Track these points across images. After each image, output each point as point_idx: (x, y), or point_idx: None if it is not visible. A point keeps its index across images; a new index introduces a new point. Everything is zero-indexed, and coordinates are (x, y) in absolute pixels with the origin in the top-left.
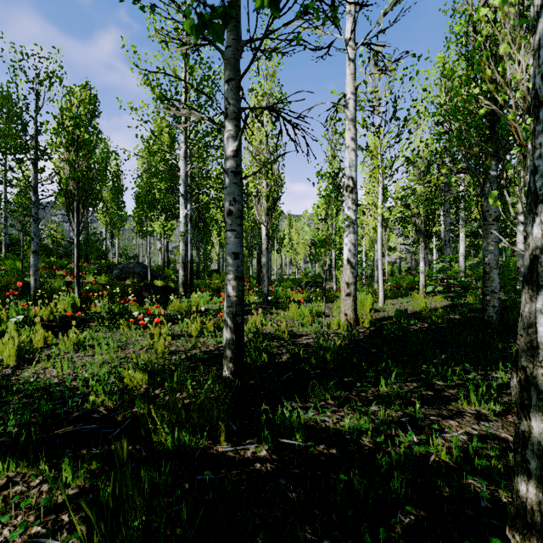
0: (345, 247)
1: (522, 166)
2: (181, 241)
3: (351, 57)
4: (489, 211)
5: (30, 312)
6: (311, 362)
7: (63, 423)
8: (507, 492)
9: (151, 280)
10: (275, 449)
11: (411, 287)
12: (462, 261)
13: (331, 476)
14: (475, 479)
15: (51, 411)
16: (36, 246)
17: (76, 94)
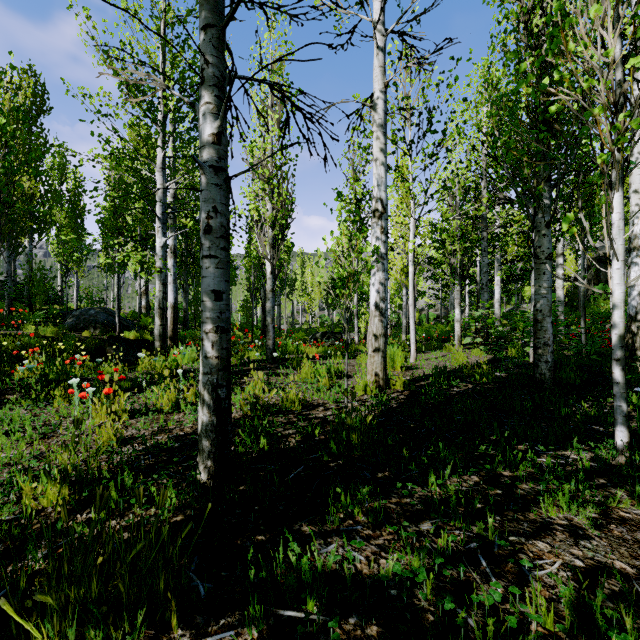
0: (373, 288)
1: (606, 181)
2: (158, 279)
3: (380, 44)
4: (541, 247)
5: None
6: (331, 448)
7: None
8: None
9: (120, 331)
10: (270, 637)
11: (443, 338)
12: (498, 308)
13: None
14: None
15: None
16: None
17: None
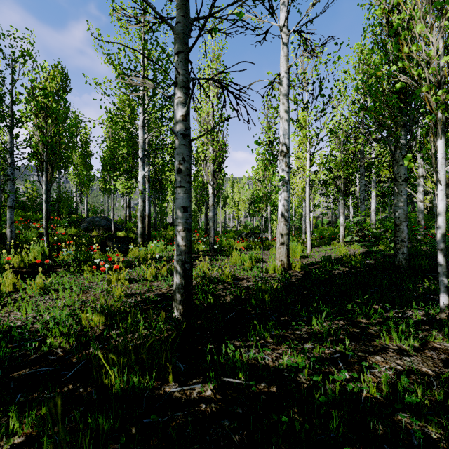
0: (280, 203)
1: (433, 133)
2: (140, 198)
3: (285, 41)
4: (399, 173)
5: (2, 260)
6: (252, 303)
7: (19, 366)
8: (436, 428)
9: (114, 231)
10: (219, 388)
11: (332, 237)
12: (374, 216)
13: (272, 417)
14: (405, 415)
15: (10, 354)
16: (11, 202)
17: (45, 68)
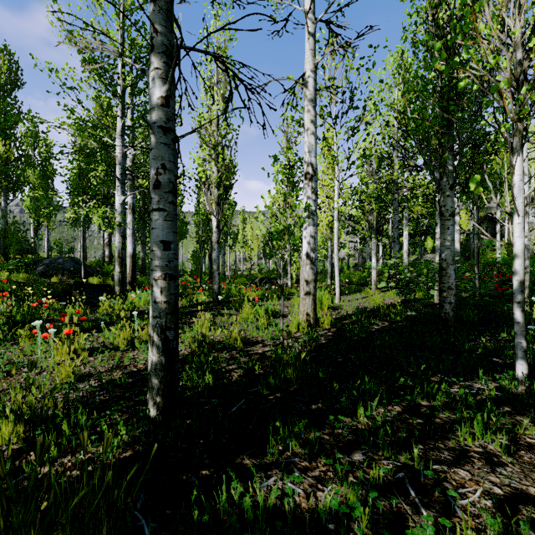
0: (304, 240)
1: (508, 147)
2: (118, 232)
3: (311, 31)
4: (445, 206)
5: None
6: (269, 382)
7: None
8: None
9: (85, 277)
10: None
11: (361, 282)
12: (406, 258)
13: None
14: None
15: None
16: None
17: None
